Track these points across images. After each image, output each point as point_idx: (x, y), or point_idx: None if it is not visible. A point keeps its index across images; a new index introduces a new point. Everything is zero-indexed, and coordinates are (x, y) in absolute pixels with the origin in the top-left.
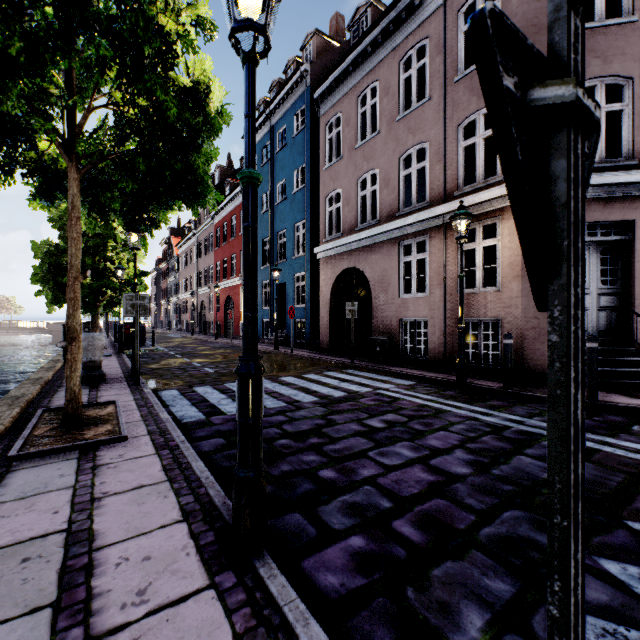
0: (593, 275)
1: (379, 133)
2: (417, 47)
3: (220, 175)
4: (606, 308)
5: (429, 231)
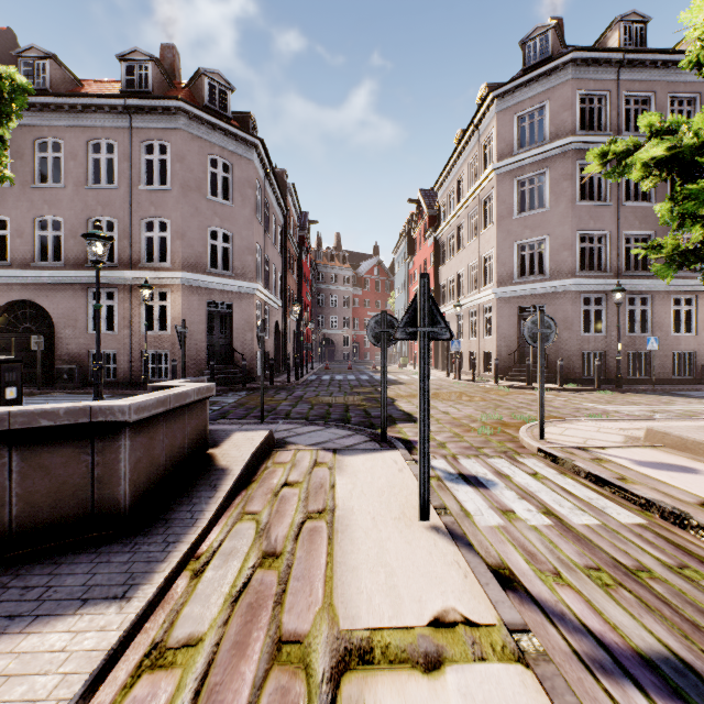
0: (217, 328)
1: (65, 188)
2: (107, 141)
3: None
4: (223, 345)
5: (118, 286)
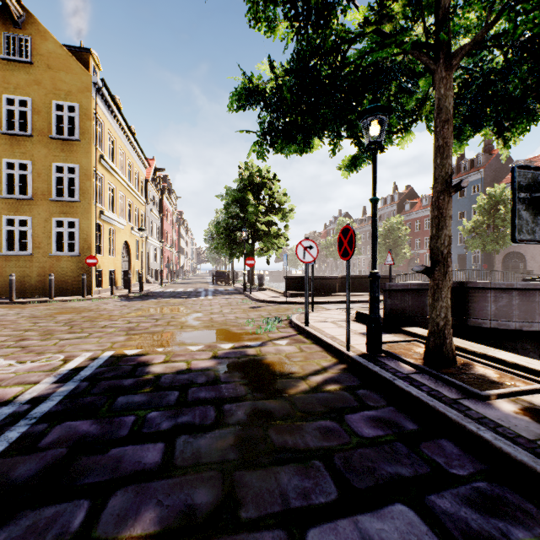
0: None
1: None
2: None
3: (398, 197)
4: None
5: None
